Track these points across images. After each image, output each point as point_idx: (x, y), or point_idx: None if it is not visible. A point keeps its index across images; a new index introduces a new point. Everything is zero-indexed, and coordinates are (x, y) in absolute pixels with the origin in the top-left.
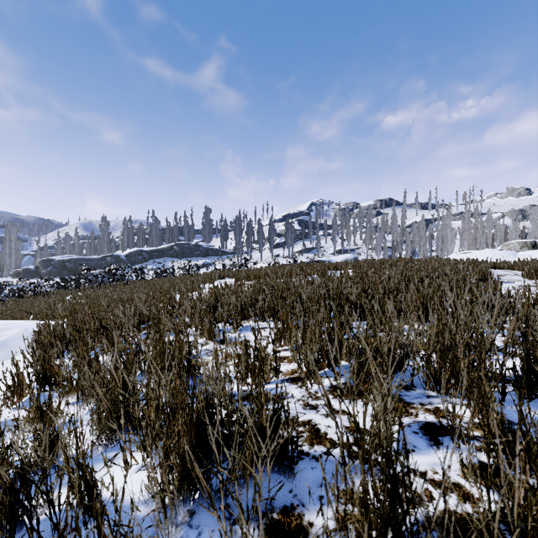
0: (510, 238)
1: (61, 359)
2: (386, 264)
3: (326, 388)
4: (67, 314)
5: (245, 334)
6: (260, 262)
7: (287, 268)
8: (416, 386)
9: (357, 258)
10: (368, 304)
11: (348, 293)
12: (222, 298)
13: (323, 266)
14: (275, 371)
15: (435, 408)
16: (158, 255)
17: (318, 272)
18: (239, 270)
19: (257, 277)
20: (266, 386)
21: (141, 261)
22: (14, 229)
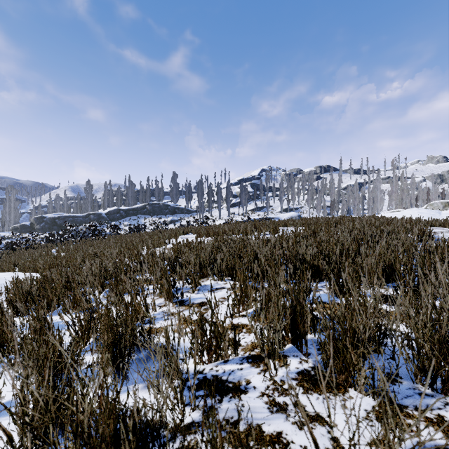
0: (431, 198)
1: (11, 326)
2: (330, 222)
3: (293, 375)
4: (47, 267)
5: (203, 295)
6: (218, 219)
7: (243, 226)
8: (400, 375)
9: (301, 215)
10: (325, 266)
11: (303, 253)
12: (182, 255)
13: (274, 224)
14: (233, 347)
15: (439, 419)
16: (133, 213)
17: (270, 230)
18: (200, 227)
19: (216, 234)
20: (224, 366)
21: (119, 218)
22: (13, 191)
